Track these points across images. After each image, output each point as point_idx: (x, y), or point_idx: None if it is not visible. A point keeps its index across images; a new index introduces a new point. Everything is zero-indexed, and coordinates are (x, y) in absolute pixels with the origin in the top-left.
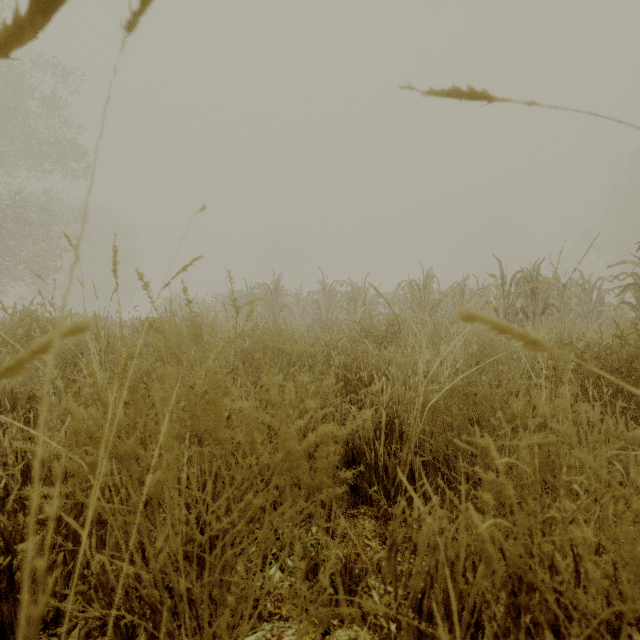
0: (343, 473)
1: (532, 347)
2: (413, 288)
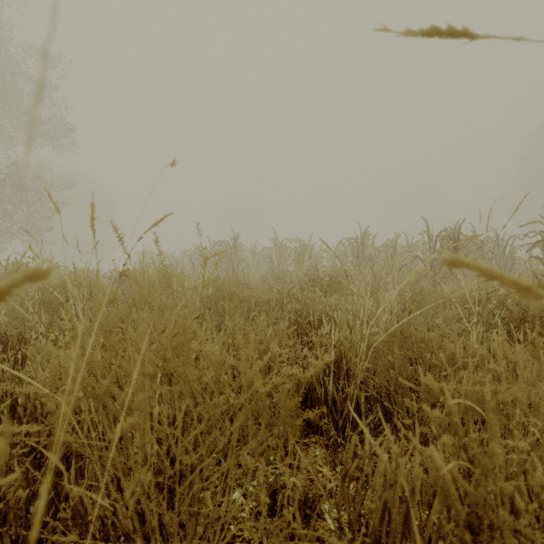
0: (306, 414)
1: (524, 294)
2: (352, 244)
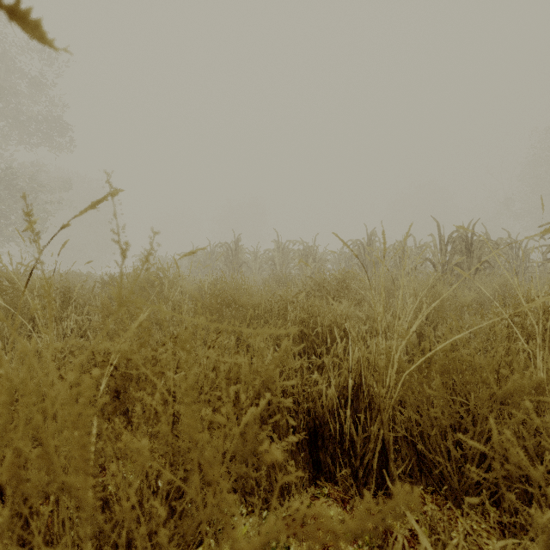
0: None
1: None
2: (358, 246)
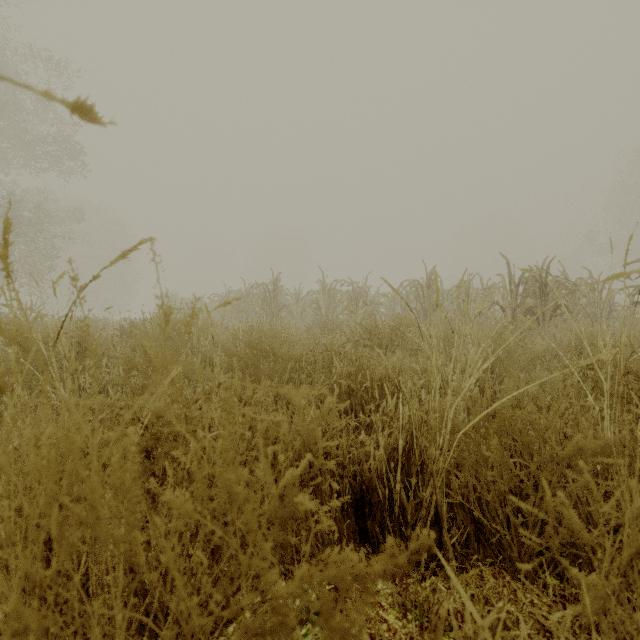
0: None
1: None
2: (416, 288)
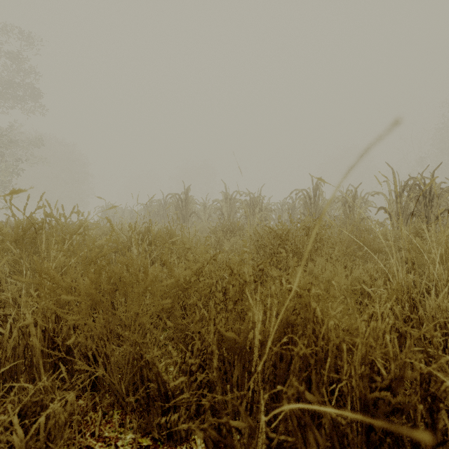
0: None
1: None
2: (304, 196)
